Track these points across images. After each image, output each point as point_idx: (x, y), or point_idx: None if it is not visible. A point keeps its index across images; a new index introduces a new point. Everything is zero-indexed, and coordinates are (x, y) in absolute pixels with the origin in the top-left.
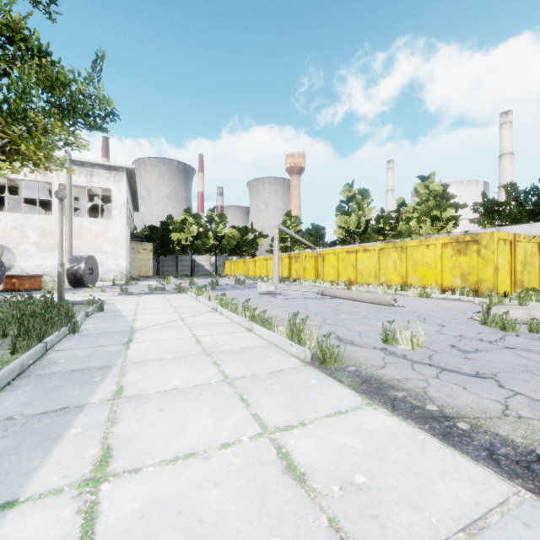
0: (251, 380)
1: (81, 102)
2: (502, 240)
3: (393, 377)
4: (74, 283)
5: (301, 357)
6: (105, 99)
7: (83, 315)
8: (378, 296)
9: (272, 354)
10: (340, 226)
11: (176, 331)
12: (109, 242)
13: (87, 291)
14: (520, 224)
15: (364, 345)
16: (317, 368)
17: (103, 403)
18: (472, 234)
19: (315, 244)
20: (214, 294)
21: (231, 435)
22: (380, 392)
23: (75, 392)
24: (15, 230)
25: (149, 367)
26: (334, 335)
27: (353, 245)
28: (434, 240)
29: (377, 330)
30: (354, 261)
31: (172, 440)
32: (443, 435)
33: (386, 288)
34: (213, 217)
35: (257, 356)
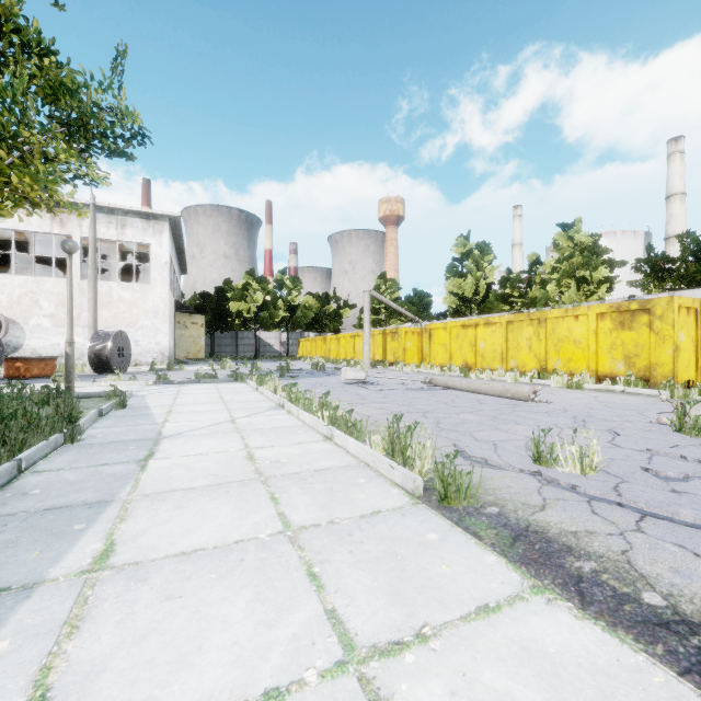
0: (328, 533)
1: (95, 116)
2: (684, 309)
3: (565, 529)
4: (99, 368)
5: (408, 488)
6: (128, 113)
7: (92, 415)
8: (511, 387)
9: (363, 482)
10: (452, 292)
11: (222, 439)
12: (146, 314)
13: (111, 379)
14: (700, 287)
15: (505, 466)
16: (436, 508)
17: (70, 580)
18: (640, 300)
19: (418, 316)
20: (283, 382)
21: (285, 667)
22: (550, 562)
23: (32, 555)
24: (24, 298)
25: (167, 504)
26: (455, 448)
27: (470, 317)
28: (586, 308)
29: (518, 439)
30: (473, 338)
31: (171, 676)
32: (700, 675)
33: (519, 375)
34: (283, 281)
35: (339, 484)
